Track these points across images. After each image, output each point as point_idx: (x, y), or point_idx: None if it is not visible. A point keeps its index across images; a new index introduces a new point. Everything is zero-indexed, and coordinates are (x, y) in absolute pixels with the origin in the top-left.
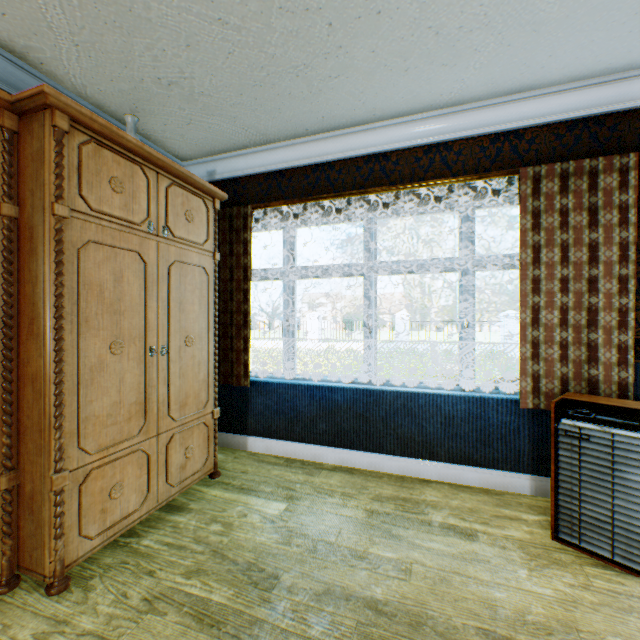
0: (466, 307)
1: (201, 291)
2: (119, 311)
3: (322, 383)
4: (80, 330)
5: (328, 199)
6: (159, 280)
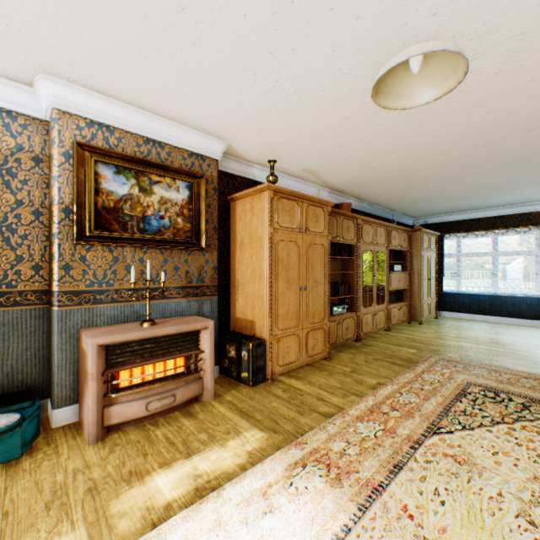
0: (537, 267)
1: (433, 263)
2: (424, 270)
3: (473, 293)
4: (422, 274)
5: (477, 232)
6: (428, 262)
